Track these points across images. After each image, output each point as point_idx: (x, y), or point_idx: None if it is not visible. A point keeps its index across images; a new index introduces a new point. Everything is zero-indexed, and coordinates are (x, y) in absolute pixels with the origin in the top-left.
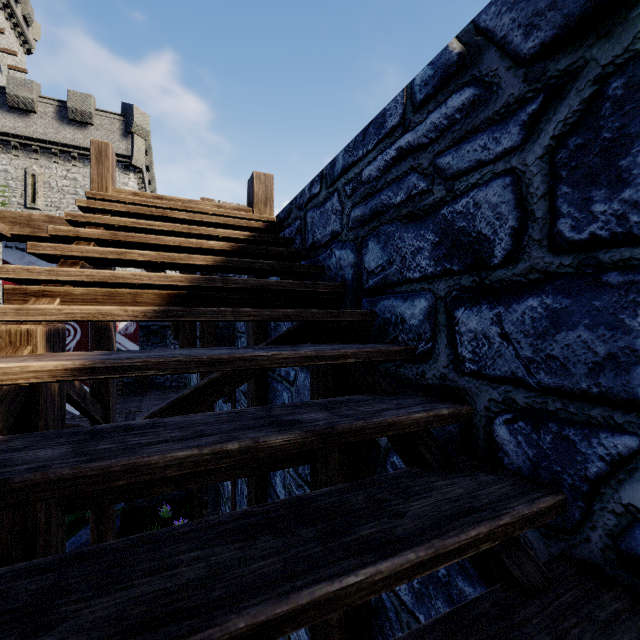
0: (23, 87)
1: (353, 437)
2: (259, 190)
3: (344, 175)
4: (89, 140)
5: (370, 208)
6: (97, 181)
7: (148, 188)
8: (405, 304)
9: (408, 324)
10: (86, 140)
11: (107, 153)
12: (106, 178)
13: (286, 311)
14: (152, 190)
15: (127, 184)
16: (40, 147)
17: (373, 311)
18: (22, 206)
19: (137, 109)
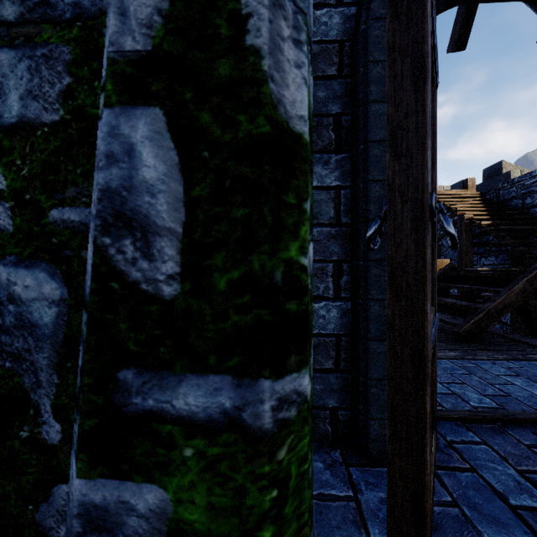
0: None
1: (530, 223)
2: (470, 184)
3: (518, 183)
4: None
5: (527, 191)
6: None
7: None
8: None
9: None
10: None
11: None
12: None
13: (509, 212)
14: None
15: None
16: None
17: (528, 212)
18: None
19: None
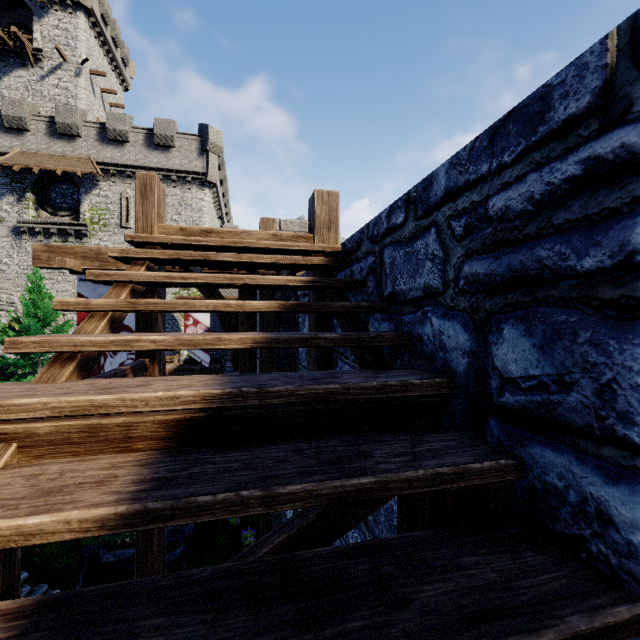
0: (119, 121)
1: None
2: (321, 212)
3: (449, 202)
4: (171, 162)
5: (507, 266)
6: (142, 219)
7: (222, 201)
8: (611, 488)
9: (622, 536)
10: (169, 162)
11: (152, 186)
12: (151, 215)
13: (360, 482)
14: (226, 202)
15: (203, 199)
16: (132, 172)
17: (519, 461)
18: (118, 226)
19: (211, 128)
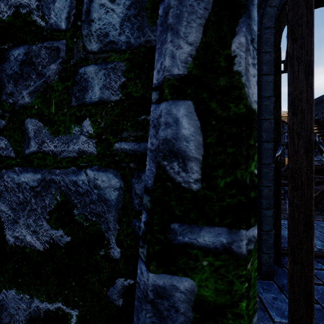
0: None
1: None
2: None
3: None
4: None
5: None
6: None
7: None
8: None
9: None
10: None
11: None
12: None
13: None
14: None
15: None
16: None
17: None
18: None
19: None
